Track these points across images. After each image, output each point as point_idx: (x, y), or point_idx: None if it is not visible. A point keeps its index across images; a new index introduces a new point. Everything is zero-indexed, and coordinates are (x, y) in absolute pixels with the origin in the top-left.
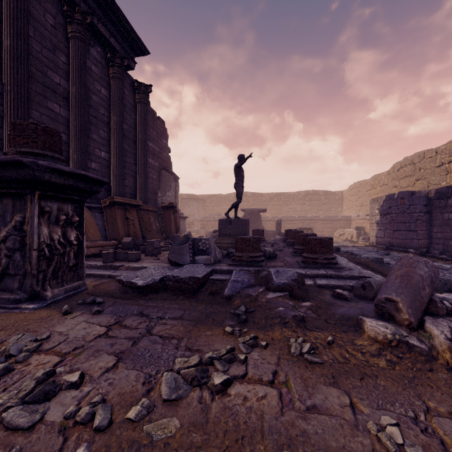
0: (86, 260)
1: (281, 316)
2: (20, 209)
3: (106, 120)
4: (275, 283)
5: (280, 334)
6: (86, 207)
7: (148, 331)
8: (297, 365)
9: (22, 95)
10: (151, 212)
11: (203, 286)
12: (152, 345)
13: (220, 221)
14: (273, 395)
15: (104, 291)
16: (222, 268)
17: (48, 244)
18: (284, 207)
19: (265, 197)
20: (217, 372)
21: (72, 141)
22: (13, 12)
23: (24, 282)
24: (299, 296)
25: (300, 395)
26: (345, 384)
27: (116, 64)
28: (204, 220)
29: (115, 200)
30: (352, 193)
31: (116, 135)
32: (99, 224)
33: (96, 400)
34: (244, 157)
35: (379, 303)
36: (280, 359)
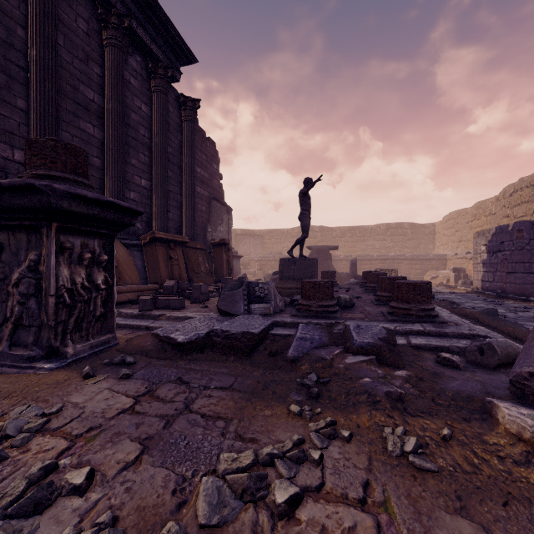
0: (121, 308)
1: (368, 392)
2: (36, 245)
3: (148, 142)
4: (356, 343)
5: (369, 419)
6: (123, 244)
7: (187, 406)
8: (399, 473)
9: (50, 113)
10: (199, 250)
11: (261, 343)
12: (190, 429)
13: (282, 260)
14: (367, 526)
15: (137, 347)
16: (285, 319)
17: (69, 289)
18: (360, 244)
19: (335, 232)
20: (280, 480)
21: (107, 167)
22: (40, 16)
23: (40, 336)
24: (390, 361)
25: (410, 529)
26: (481, 513)
27: (159, 75)
28: (262, 260)
29: (156, 235)
30: (448, 225)
31: (158, 159)
32: (139, 265)
33: (103, 520)
34: (312, 182)
35: (518, 379)
36: (372, 461)
